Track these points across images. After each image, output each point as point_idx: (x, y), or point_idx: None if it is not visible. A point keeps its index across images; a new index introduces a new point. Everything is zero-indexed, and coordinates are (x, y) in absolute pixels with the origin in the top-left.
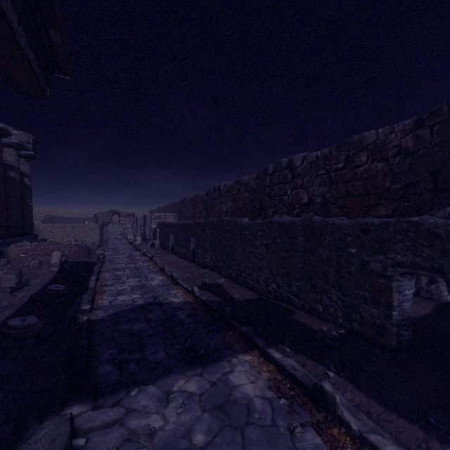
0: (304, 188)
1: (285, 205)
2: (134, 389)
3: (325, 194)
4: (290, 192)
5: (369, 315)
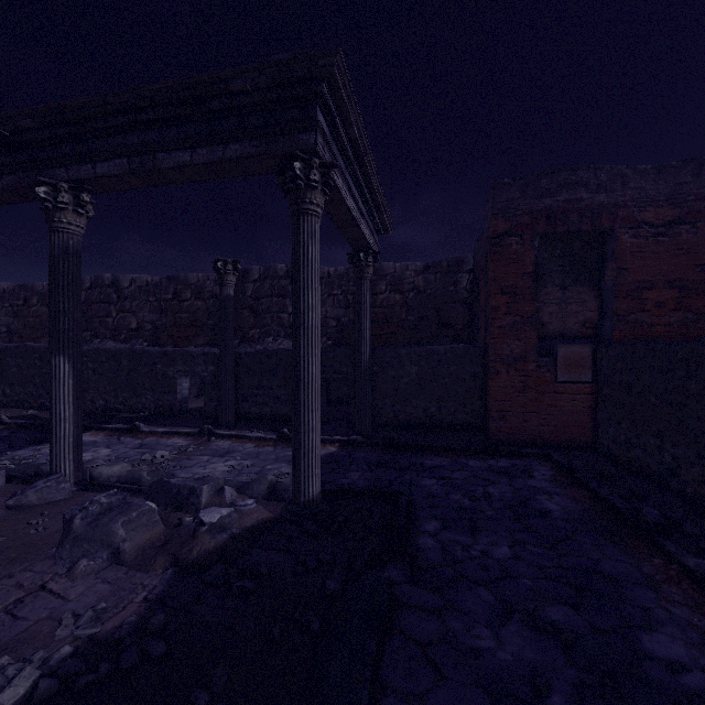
0: (134, 313)
1: (109, 329)
2: (8, 452)
3: (156, 321)
4: (115, 314)
5: (167, 401)
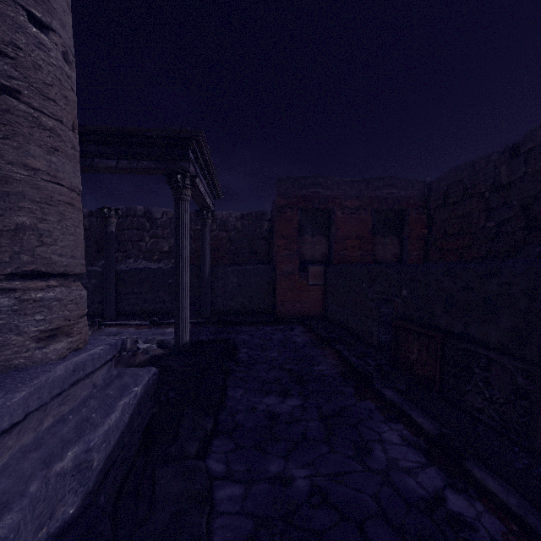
0: None
1: None
2: None
3: None
4: None
5: None
